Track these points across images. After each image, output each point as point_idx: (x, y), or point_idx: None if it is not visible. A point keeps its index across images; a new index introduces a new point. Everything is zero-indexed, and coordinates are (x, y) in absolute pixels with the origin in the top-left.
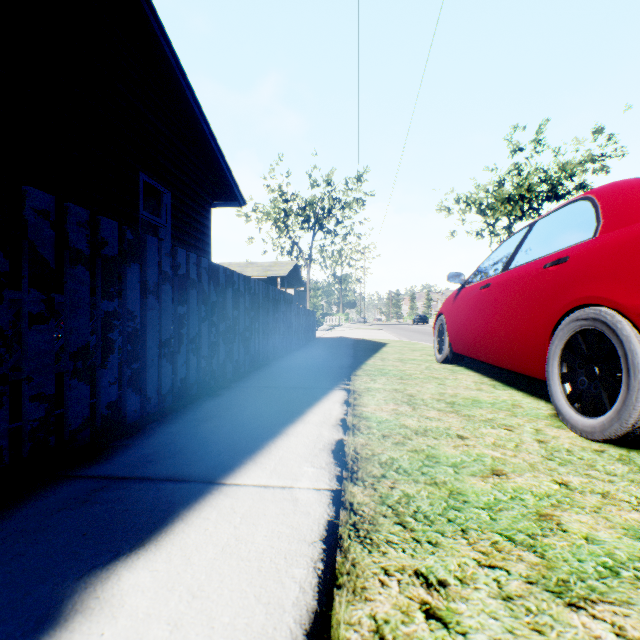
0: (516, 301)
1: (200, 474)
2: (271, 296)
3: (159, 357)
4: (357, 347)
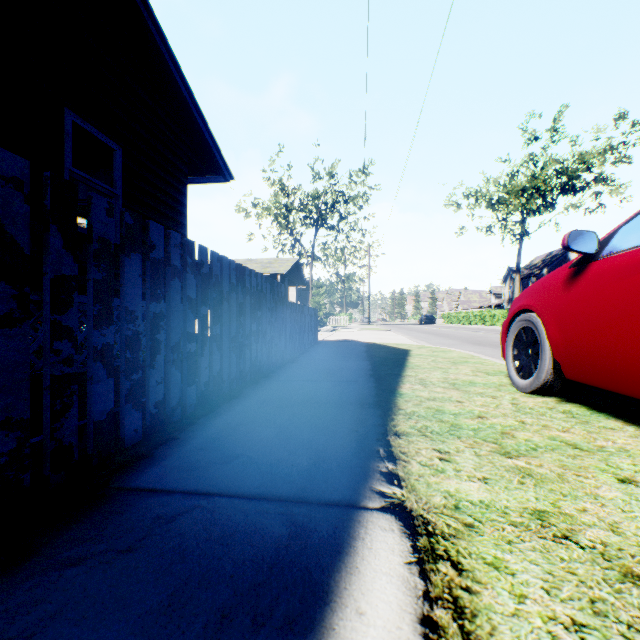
0: None
1: None
2: (248, 284)
3: None
4: (373, 357)
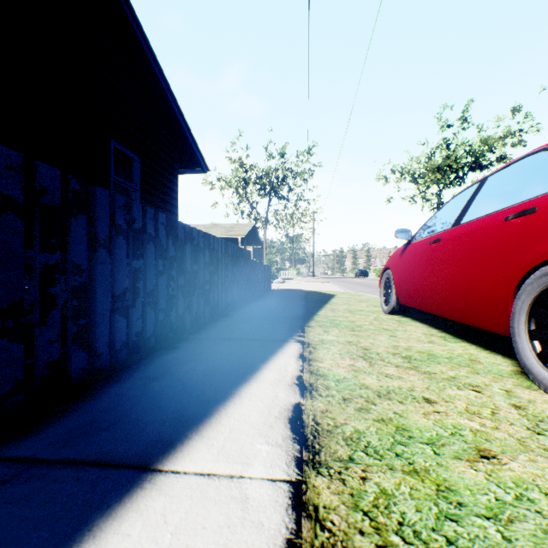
0: (472, 255)
1: (134, 455)
2: (230, 252)
3: (112, 311)
4: (308, 298)
